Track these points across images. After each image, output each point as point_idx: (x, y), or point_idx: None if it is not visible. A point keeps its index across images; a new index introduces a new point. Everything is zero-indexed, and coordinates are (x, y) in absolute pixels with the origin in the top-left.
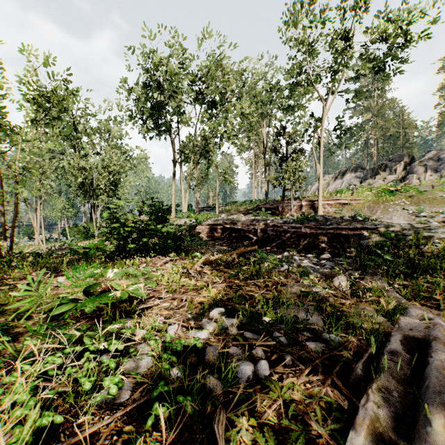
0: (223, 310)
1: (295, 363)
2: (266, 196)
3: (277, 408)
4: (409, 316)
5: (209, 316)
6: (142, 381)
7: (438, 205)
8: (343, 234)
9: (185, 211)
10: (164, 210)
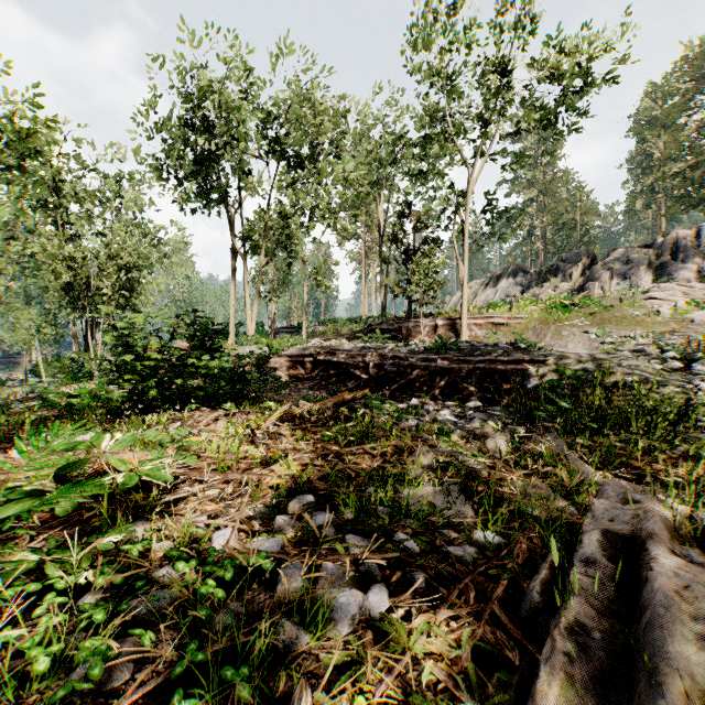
0: (312, 498)
1: (432, 586)
2: (383, 311)
3: (402, 671)
4: (606, 497)
5: (288, 510)
6: (158, 640)
7: (629, 327)
8: (499, 370)
9: (252, 333)
10: (215, 331)
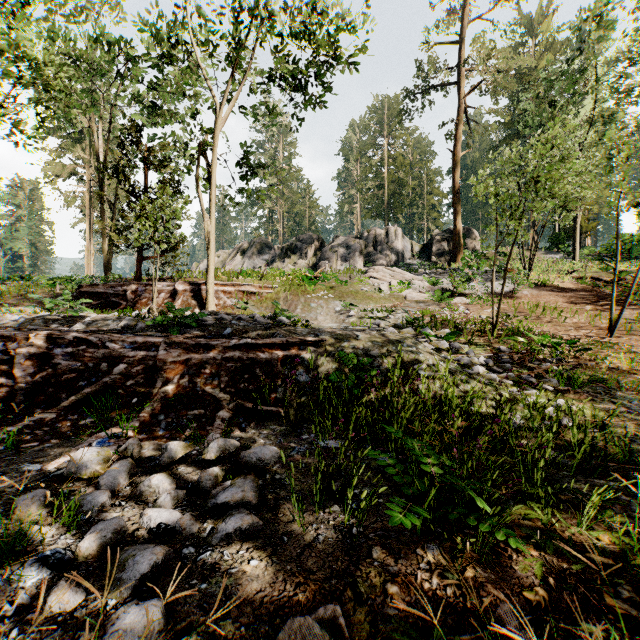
0: None
1: None
2: (106, 270)
3: None
4: None
5: None
6: None
7: (364, 301)
8: (263, 360)
9: None
10: None
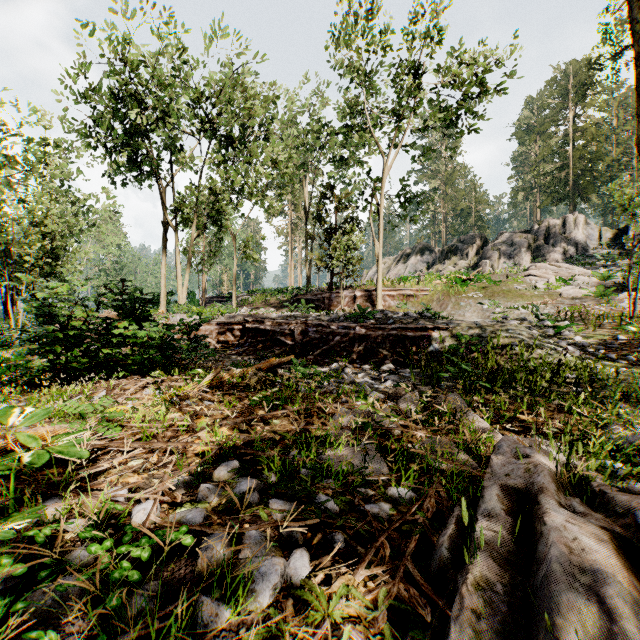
0: (237, 464)
1: (350, 545)
2: (307, 282)
3: (321, 638)
4: (502, 453)
5: (212, 478)
6: (64, 633)
7: (514, 299)
8: (409, 336)
9: (183, 302)
10: (143, 300)
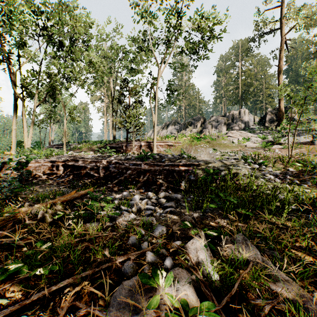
0: None
1: None
2: (114, 137)
3: None
4: None
5: None
6: None
7: (224, 148)
8: (176, 170)
9: (28, 147)
10: None
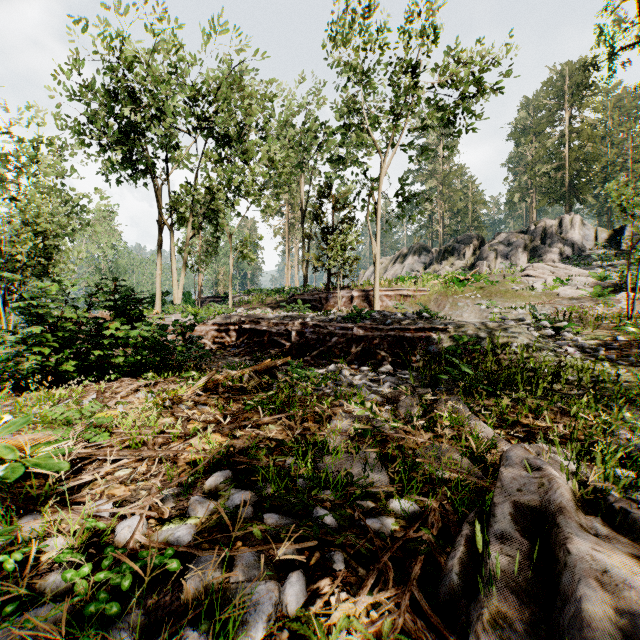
0: (230, 474)
1: (351, 566)
2: (304, 282)
3: None
4: (512, 465)
5: (204, 489)
6: None
7: (511, 299)
8: (408, 337)
9: (178, 302)
10: (137, 300)
